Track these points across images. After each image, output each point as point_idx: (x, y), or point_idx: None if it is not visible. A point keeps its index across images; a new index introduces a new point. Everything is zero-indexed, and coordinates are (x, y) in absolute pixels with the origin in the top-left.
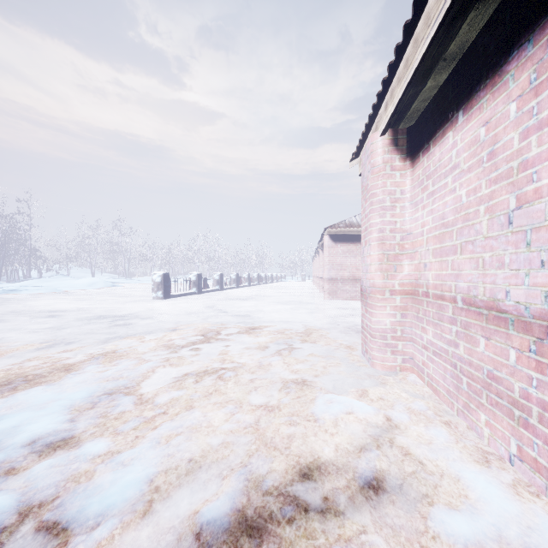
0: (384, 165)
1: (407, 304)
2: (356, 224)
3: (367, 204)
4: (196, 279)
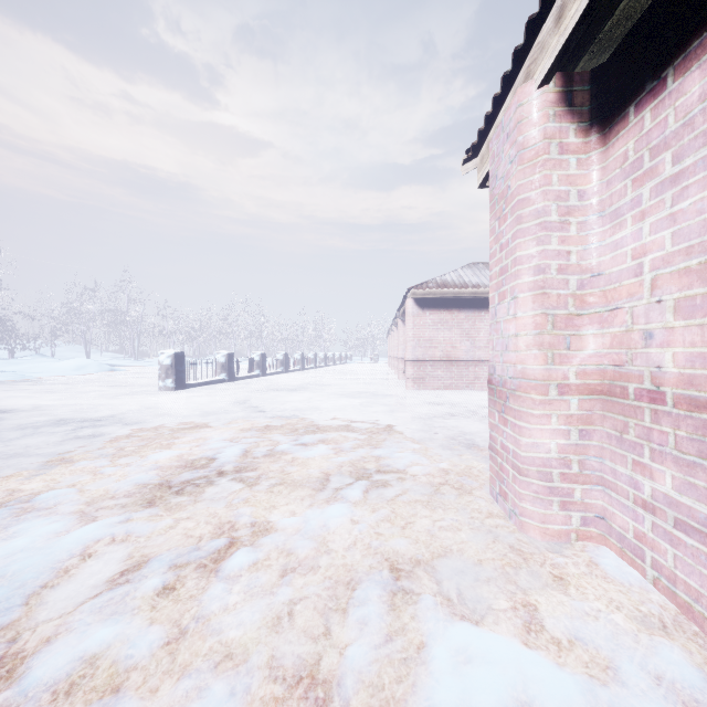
0: (547, 143)
1: (591, 412)
2: (452, 284)
3: (507, 223)
4: (226, 361)
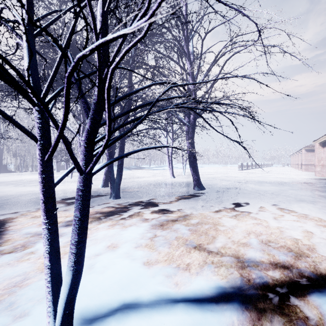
0: (318, 148)
1: (322, 167)
2: None
3: (315, 152)
4: (246, 164)
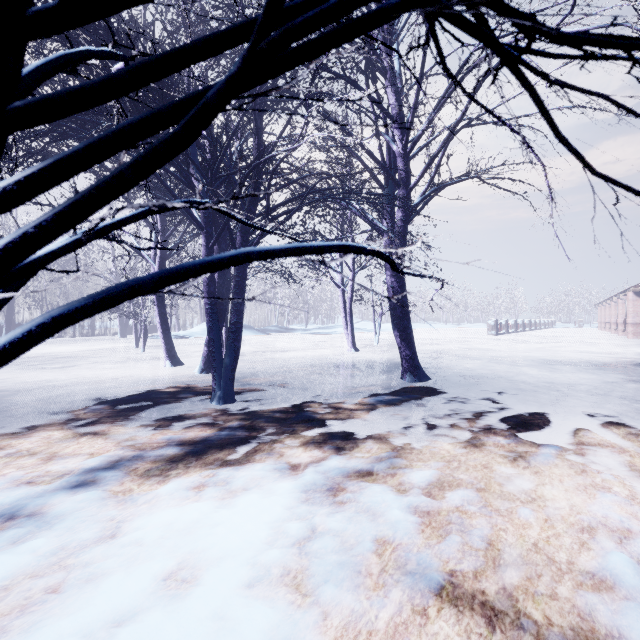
0: None
1: None
2: None
3: None
4: (505, 324)
